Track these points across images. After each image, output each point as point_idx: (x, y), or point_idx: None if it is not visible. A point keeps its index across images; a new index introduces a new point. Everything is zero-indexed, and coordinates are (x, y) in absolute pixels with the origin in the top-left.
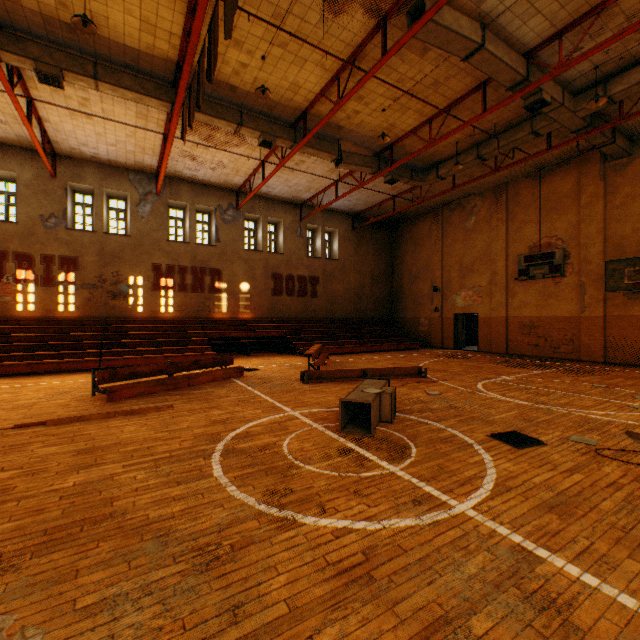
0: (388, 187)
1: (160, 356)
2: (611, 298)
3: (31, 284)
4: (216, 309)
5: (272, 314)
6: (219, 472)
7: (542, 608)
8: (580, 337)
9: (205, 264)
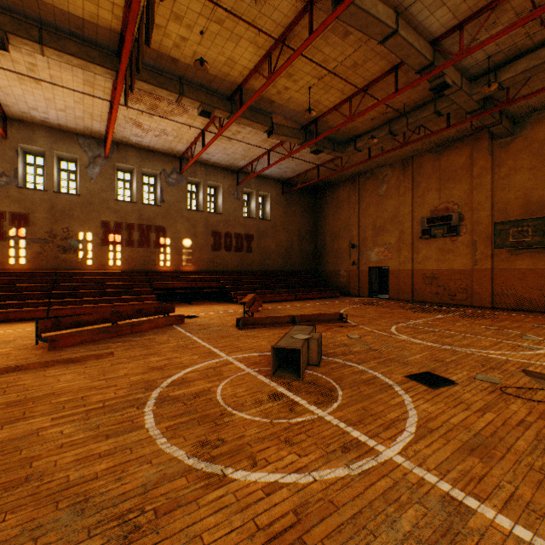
0: (313, 157)
1: (107, 305)
2: (497, 254)
3: None
4: (161, 262)
5: (212, 267)
6: (151, 423)
7: None
8: (472, 286)
9: (151, 222)
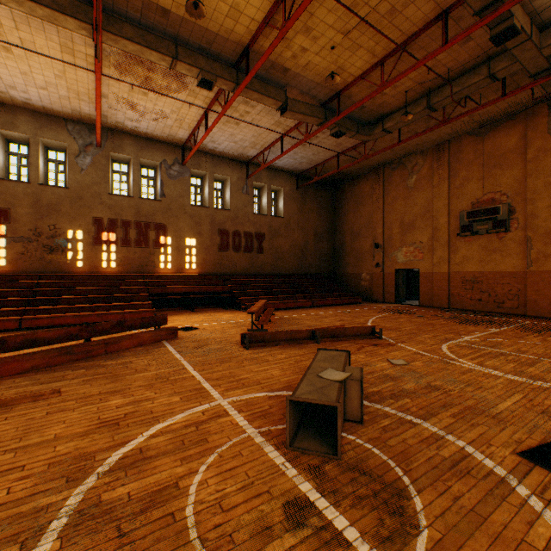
0: (333, 144)
1: (92, 314)
2: None
3: None
4: (161, 264)
5: (218, 269)
6: None
7: None
8: (526, 292)
9: (150, 219)
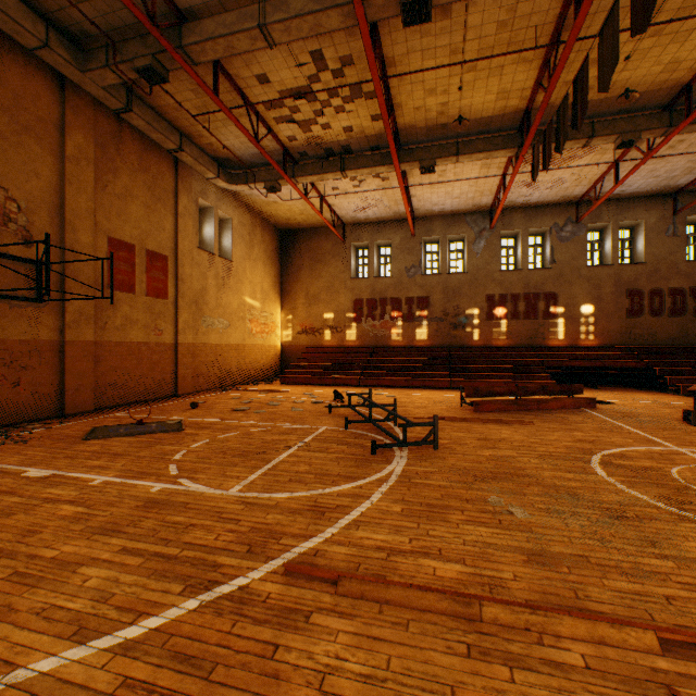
0: None
1: (498, 381)
2: None
3: (399, 321)
4: (550, 336)
5: (625, 340)
6: (602, 474)
7: None
8: None
9: (538, 289)
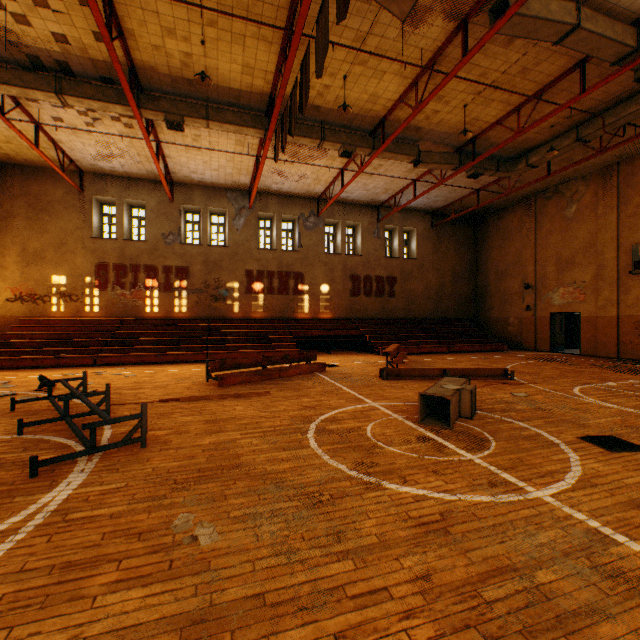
0: (471, 181)
1: (253, 351)
2: None
3: (156, 290)
4: (299, 310)
5: (350, 314)
6: (314, 445)
7: (609, 576)
8: None
9: (289, 268)
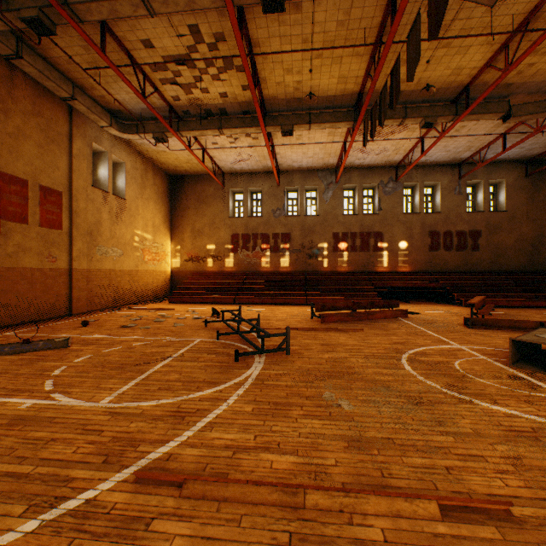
0: None
1: (341, 298)
2: None
3: (268, 251)
4: (378, 264)
5: (428, 267)
6: (409, 368)
7: None
8: None
9: (369, 229)
